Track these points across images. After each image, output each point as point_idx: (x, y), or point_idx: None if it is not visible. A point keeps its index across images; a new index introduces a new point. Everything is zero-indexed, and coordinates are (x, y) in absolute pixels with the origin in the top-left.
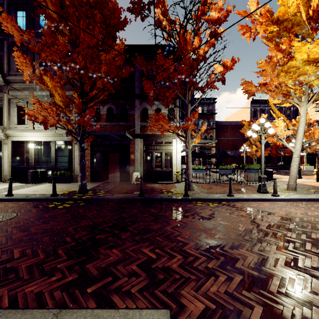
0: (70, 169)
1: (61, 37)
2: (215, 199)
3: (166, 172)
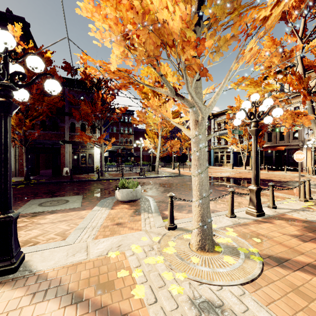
0: None
1: None
2: (114, 179)
3: (89, 167)
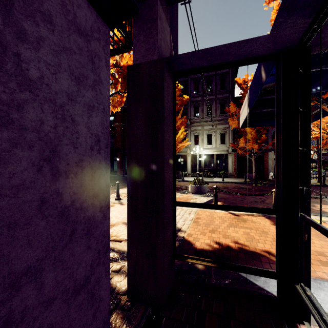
0: (225, 170)
1: None
2: None
3: None
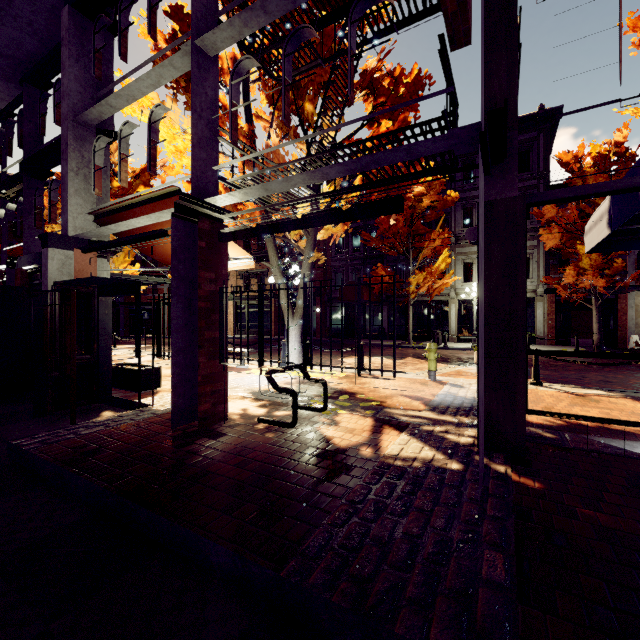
0: (529, 330)
1: (585, 205)
2: None
3: None
